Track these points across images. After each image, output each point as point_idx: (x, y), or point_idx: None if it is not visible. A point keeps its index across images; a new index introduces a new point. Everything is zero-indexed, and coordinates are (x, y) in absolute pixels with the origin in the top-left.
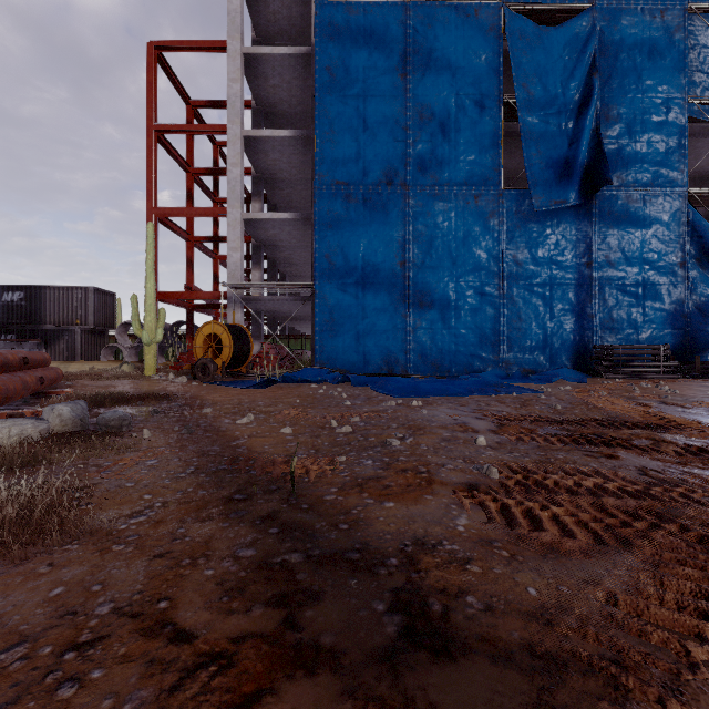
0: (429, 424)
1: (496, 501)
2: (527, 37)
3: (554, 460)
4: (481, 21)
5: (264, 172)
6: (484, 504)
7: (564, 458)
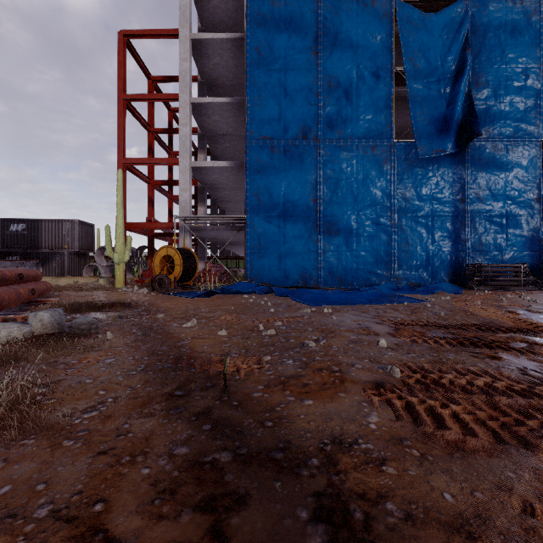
0: (338, 328)
1: (401, 398)
2: (414, 21)
3: (446, 360)
4: (377, 9)
5: (207, 130)
6: (391, 402)
7: (454, 358)
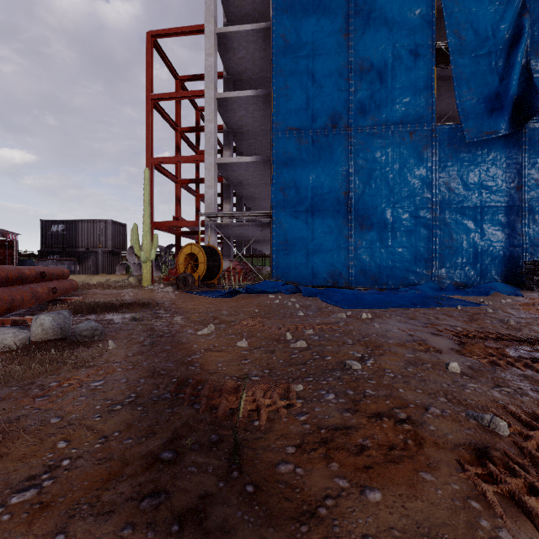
0: (385, 341)
1: (536, 492)
2: None
3: None
4: None
5: (233, 127)
6: (524, 503)
7: None
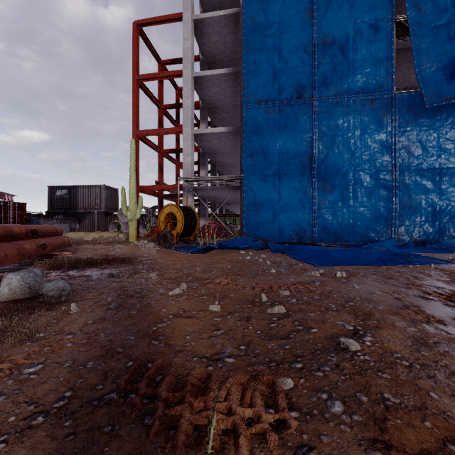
0: (374, 307)
1: None
2: None
3: None
4: None
5: (207, 102)
6: None
7: None
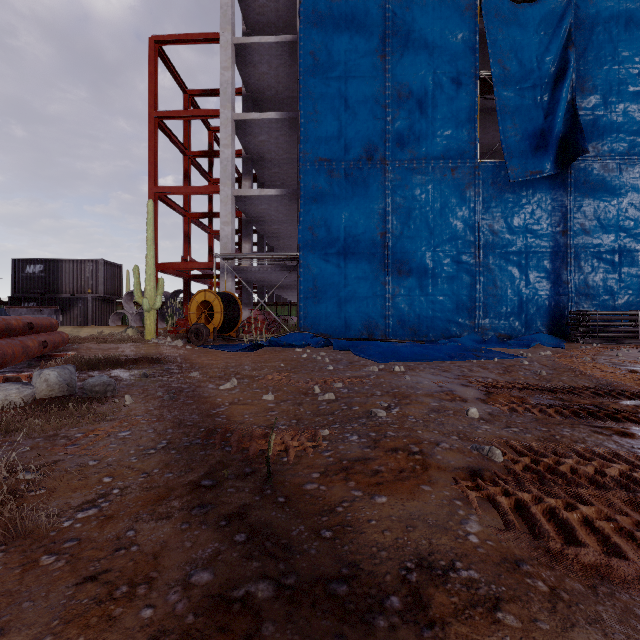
0: (414, 392)
1: (508, 494)
2: (503, 14)
3: (560, 437)
4: (457, 2)
5: (253, 153)
6: (495, 500)
7: (571, 435)
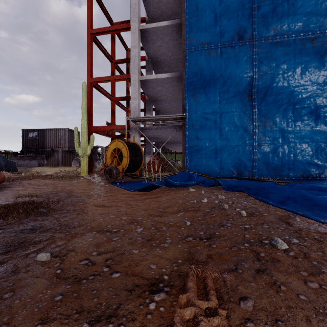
0: None
1: None
2: None
3: None
4: None
5: (152, 56)
6: None
7: None
